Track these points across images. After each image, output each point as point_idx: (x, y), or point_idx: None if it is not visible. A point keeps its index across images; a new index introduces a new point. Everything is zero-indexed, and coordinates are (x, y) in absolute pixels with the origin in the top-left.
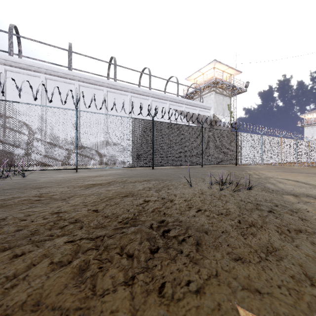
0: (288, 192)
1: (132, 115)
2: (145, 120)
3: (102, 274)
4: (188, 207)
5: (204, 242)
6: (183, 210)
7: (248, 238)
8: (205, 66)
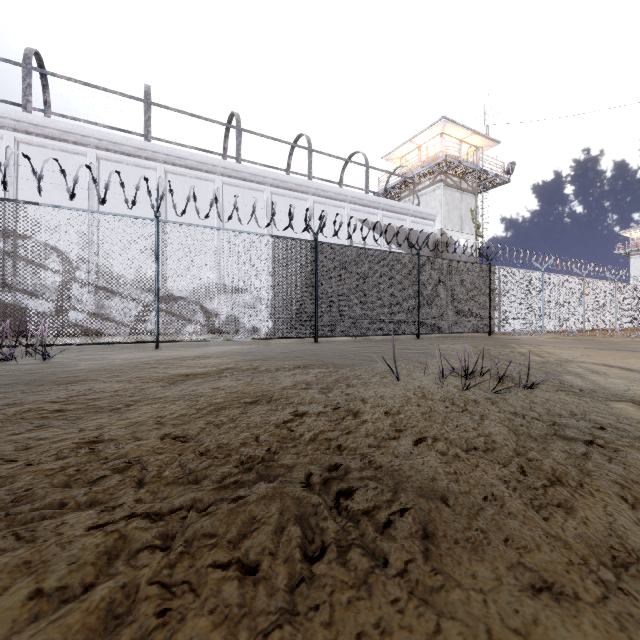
0: (617, 394)
1: (274, 232)
2: (300, 240)
3: (166, 638)
4: (395, 429)
5: (441, 528)
6: (383, 438)
7: (552, 517)
8: (423, 130)
